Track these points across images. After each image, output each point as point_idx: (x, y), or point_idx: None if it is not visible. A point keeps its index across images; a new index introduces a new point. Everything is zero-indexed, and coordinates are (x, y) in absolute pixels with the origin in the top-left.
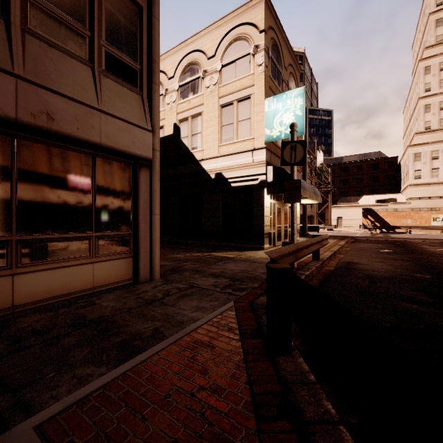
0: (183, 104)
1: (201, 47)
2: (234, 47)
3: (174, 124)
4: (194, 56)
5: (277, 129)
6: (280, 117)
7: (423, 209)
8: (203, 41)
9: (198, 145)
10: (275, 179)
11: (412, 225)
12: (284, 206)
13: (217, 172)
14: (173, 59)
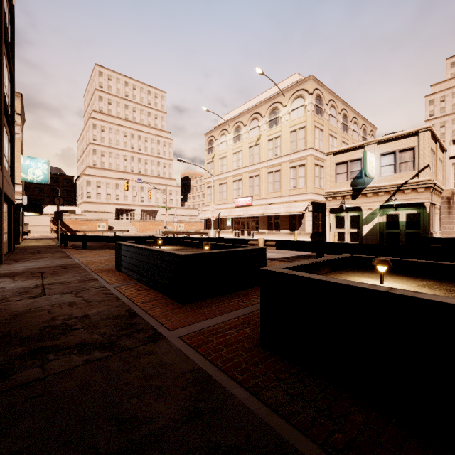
0: None
1: None
2: None
3: None
4: None
5: (31, 176)
6: (33, 170)
7: (93, 219)
8: None
9: None
10: (29, 204)
11: (88, 230)
12: None
13: None
14: None
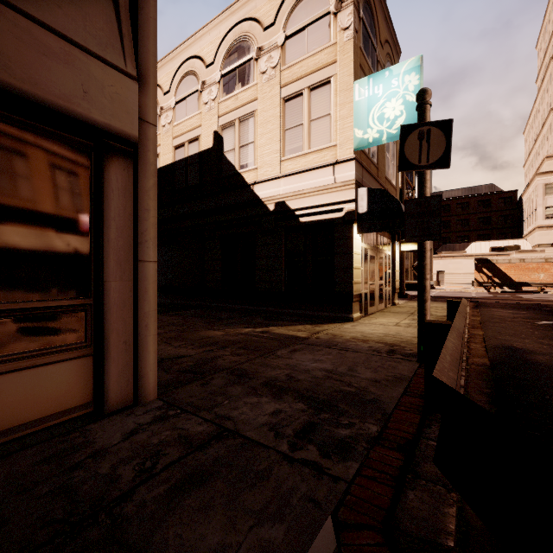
0: (227, 102)
1: (253, 13)
2: (305, 6)
3: (214, 132)
4: (244, 28)
5: (374, 128)
6: (380, 108)
7: None
8: (256, 4)
9: (249, 161)
10: (371, 209)
11: (549, 282)
12: (378, 253)
13: (277, 200)
14: (213, 37)
